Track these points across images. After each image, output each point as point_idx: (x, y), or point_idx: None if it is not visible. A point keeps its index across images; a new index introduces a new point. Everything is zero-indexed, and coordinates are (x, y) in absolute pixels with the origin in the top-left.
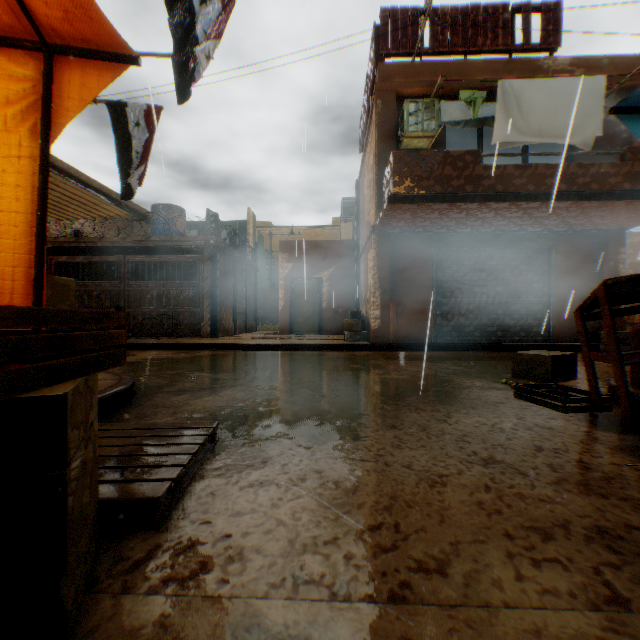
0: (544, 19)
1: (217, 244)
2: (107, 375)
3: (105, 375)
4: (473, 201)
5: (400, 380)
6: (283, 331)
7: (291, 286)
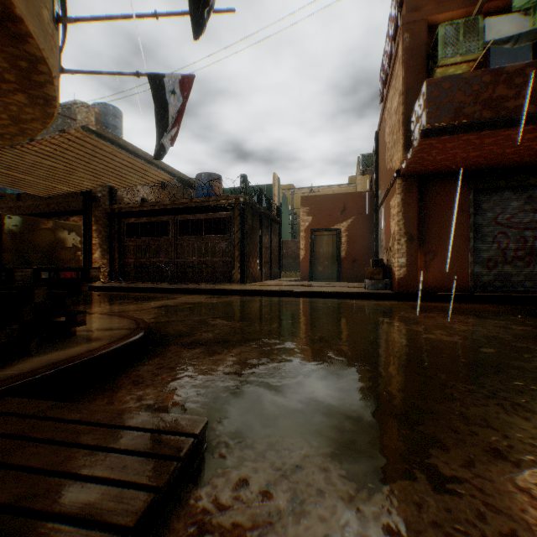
0: None
1: (245, 201)
2: (128, 323)
3: (126, 323)
4: (536, 123)
5: (451, 344)
6: (304, 278)
7: (311, 237)
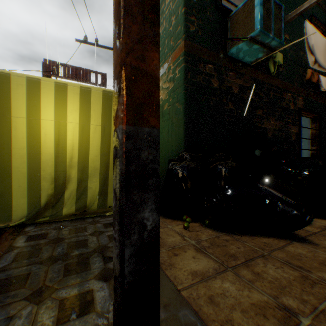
0: (102, 77)
1: None
2: None
3: None
4: None
5: None
6: None
7: None
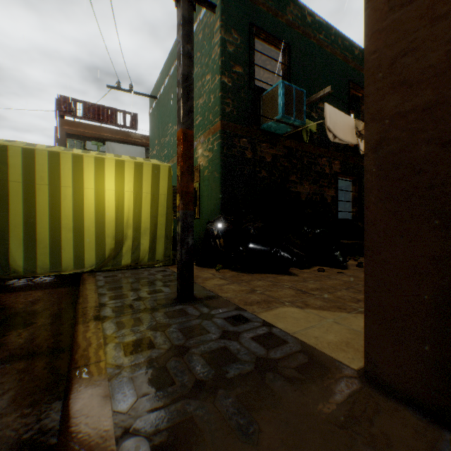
0: (132, 118)
1: None
2: None
3: None
4: None
5: None
6: None
7: None
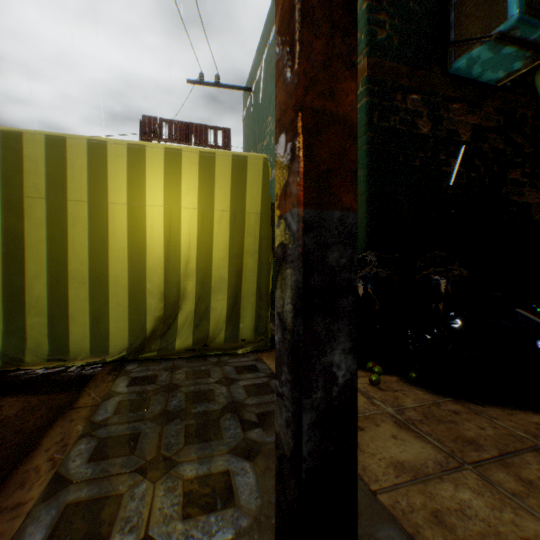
0: (224, 135)
1: None
2: None
3: None
4: None
5: None
6: None
7: None
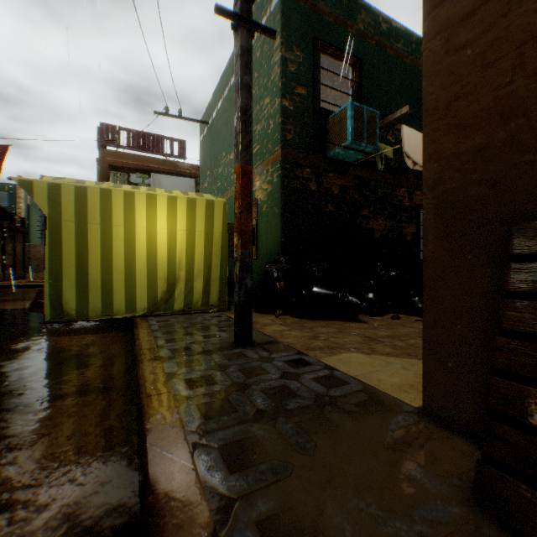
0: (180, 146)
1: None
2: None
3: None
4: None
5: None
6: None
7: None
